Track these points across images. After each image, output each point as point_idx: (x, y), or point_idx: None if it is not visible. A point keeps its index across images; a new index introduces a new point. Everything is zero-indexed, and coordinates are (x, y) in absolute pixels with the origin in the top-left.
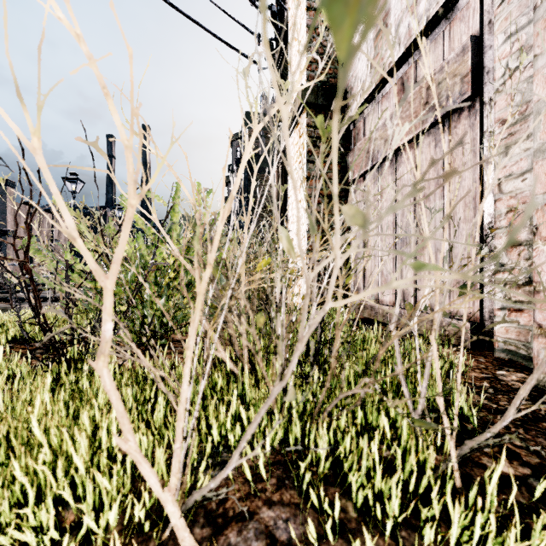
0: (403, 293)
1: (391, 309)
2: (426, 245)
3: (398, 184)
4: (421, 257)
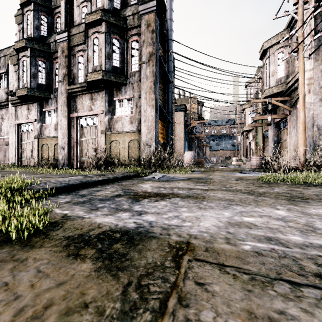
0: (4, 161)
1: (2, 163)
2: (6, 156)
3: (3, 149)
4: (6, 157)
